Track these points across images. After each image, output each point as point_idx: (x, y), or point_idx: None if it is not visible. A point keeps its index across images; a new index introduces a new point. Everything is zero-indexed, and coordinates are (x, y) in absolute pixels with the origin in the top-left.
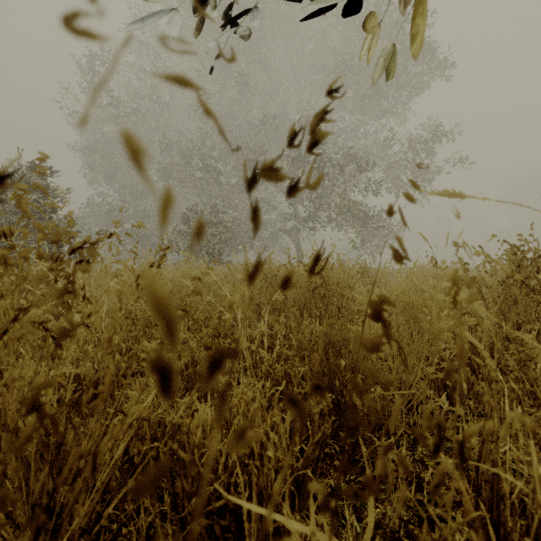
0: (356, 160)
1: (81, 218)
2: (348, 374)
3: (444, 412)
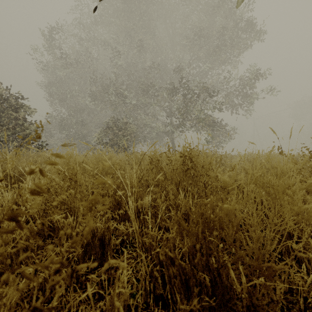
0: (207, 90)
1: (45, 125)
2: (226, 256)
3: (308, 285)
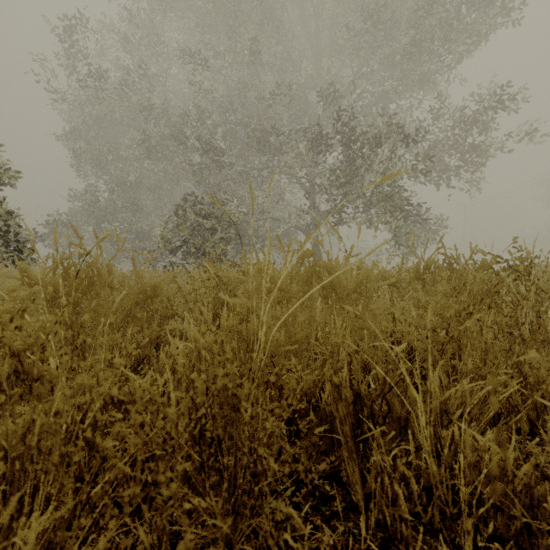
0: (398, 128)
1: (67, 215)
2: None
3: None
